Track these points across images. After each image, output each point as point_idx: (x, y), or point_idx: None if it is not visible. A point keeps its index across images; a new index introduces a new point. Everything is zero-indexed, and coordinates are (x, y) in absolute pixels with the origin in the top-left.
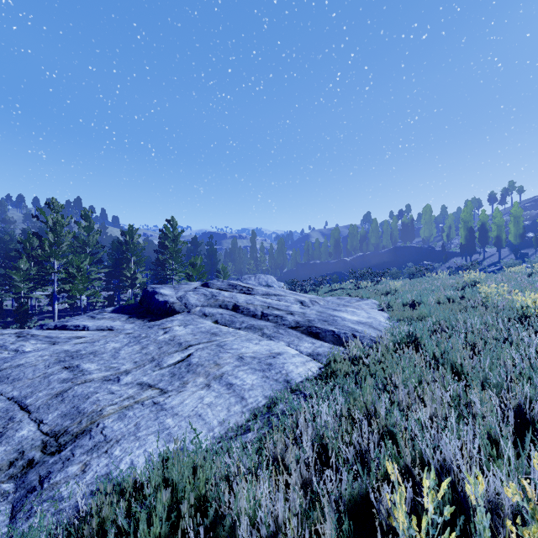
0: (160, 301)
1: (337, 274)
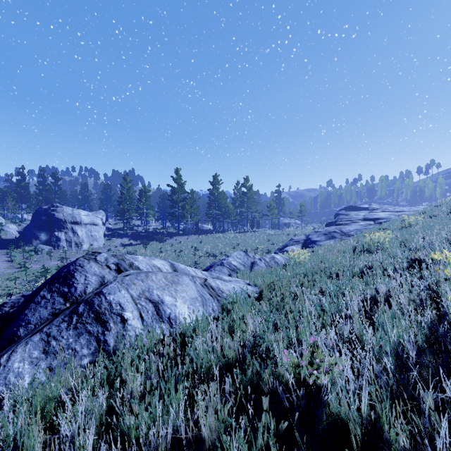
0: (365, 207)
1: None
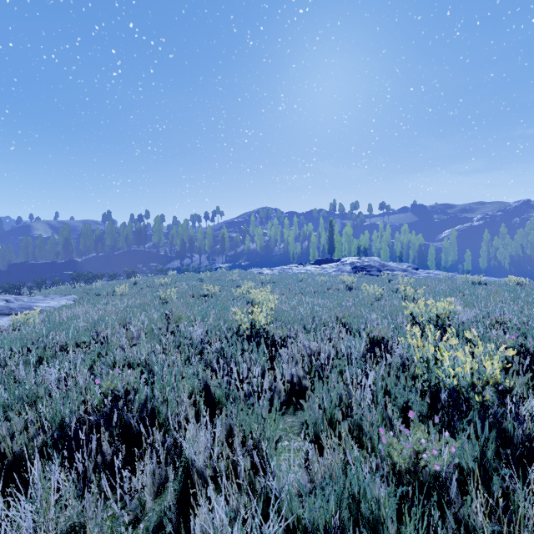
0: None
1: (65, 275)
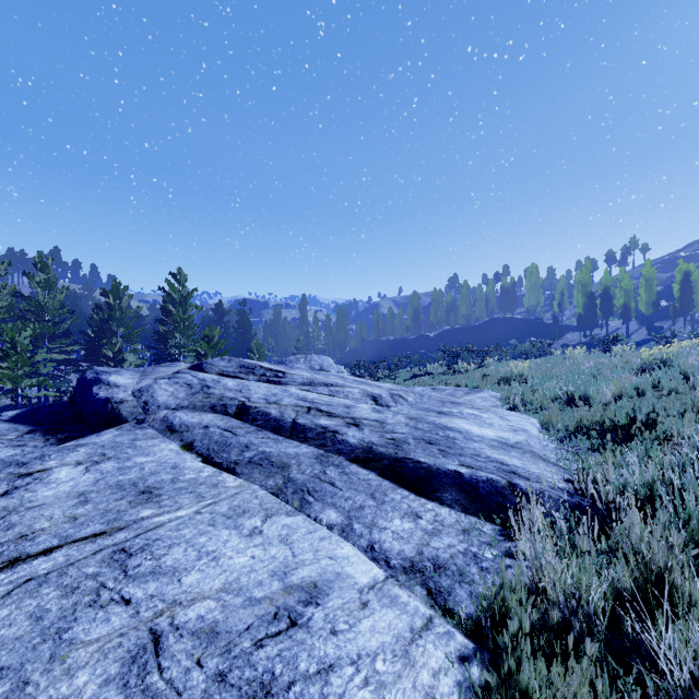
0: (97, 398)
1: (417, 355)
